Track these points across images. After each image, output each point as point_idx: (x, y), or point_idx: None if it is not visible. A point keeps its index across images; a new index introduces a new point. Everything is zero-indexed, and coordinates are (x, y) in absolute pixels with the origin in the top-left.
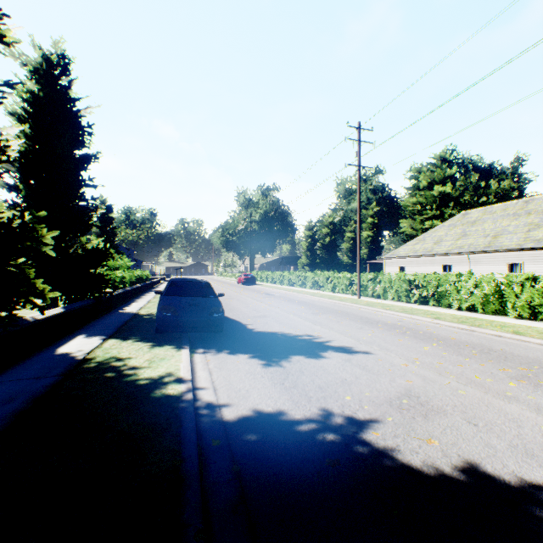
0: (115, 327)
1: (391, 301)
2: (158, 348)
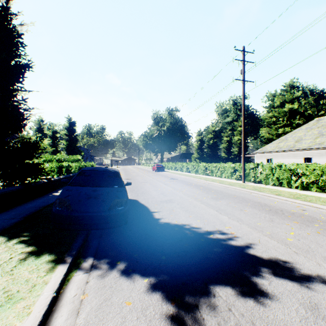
0: (27, 214)
1: (272, 186)
2: (30, 260)
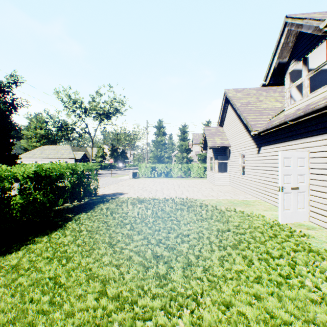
0: None
1: None
2: None
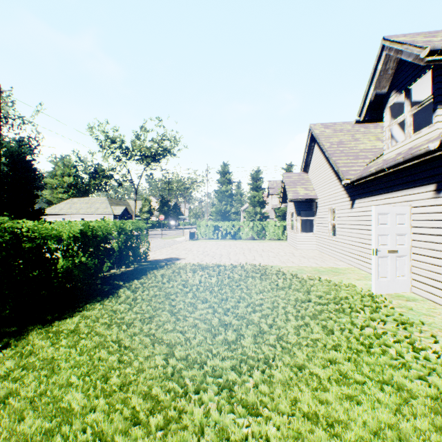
0: None
1: None
2: None
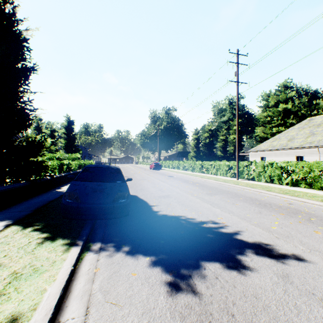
0: (35, 207)
1: (265, 183)
2: (47, 244)
